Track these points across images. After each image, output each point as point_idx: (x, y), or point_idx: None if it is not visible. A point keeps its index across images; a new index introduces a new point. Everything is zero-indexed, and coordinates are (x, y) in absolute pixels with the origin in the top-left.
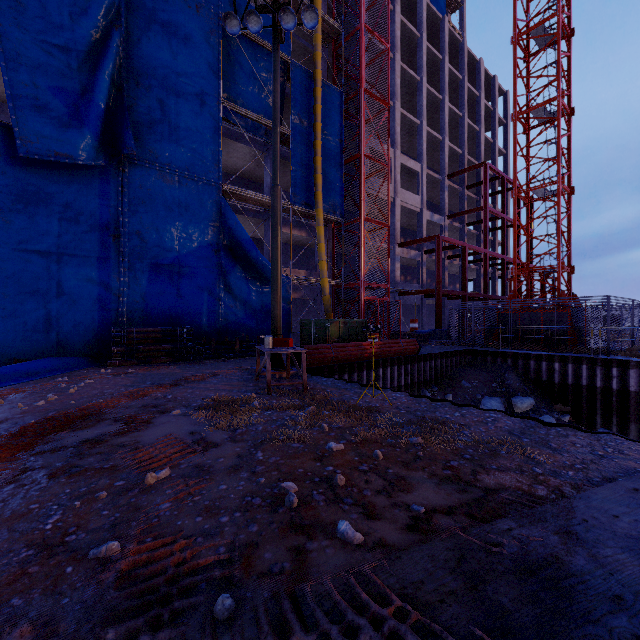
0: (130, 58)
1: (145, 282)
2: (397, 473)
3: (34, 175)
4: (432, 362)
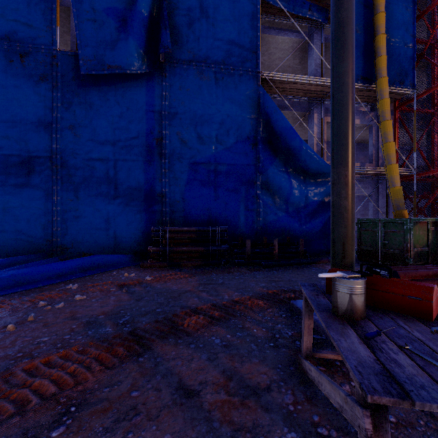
0: None
1: (184, 182)
2: None
3: (97, 93)
4: None
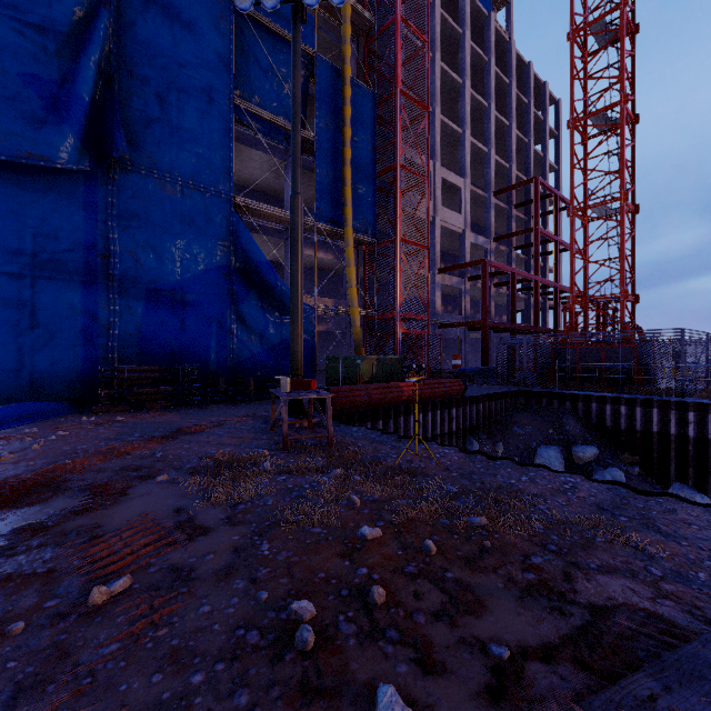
0: (122, 43)
1: (141, 311)
2: (459, 579)
3: (1, 180)
4: (479, 405)
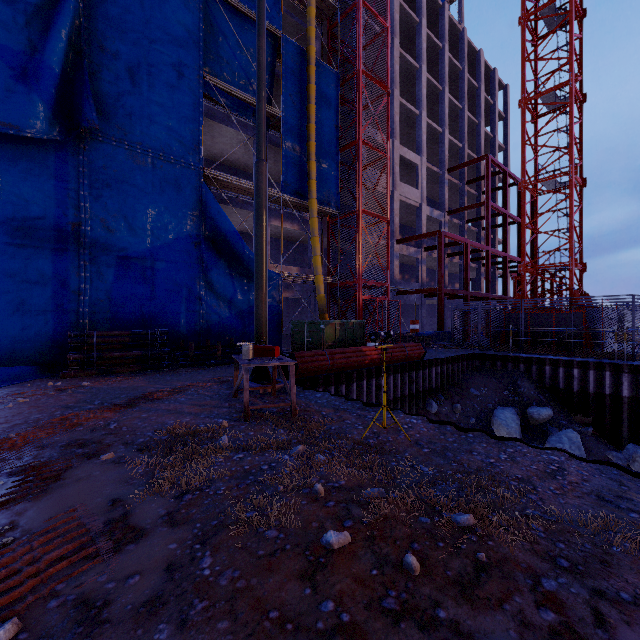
0: (93, 18)
1: (111, 278)
2: (456, 622)
3: None
4: (438, 368)
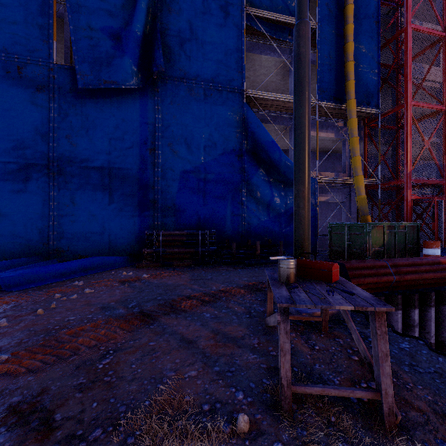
0: None
1: (176, 189)
2: None
3: (92, 105)
4: None
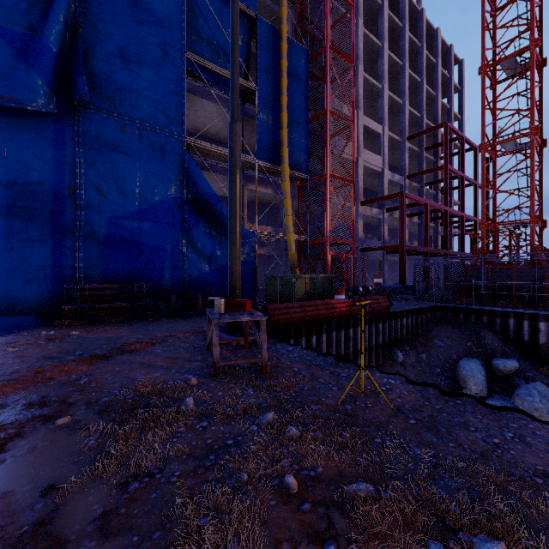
0: (87, 3)
1: (103, 236)
2: None
3: None
4: (403, 320)
